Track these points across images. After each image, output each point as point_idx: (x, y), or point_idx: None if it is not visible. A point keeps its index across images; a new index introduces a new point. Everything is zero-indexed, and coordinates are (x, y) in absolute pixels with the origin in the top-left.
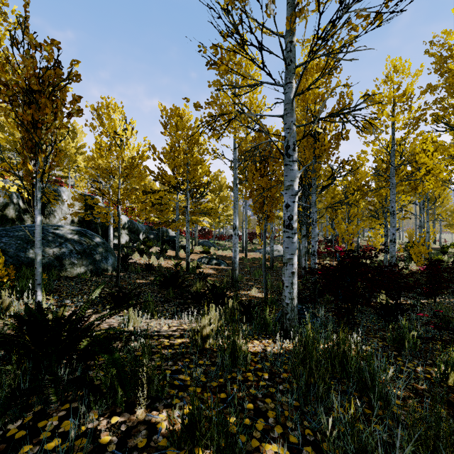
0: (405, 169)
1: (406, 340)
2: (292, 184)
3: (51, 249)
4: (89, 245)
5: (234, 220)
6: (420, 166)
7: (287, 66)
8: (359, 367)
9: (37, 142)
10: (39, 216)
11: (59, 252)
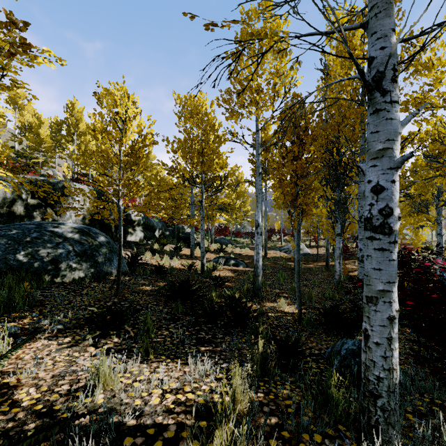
0: None
1: None
2: (390, 147)
3: (46, 250)
4: (90, 245)
5: (256, 217)
6: None
7: None
8: None
9: None
10: None
11: (54, 254)
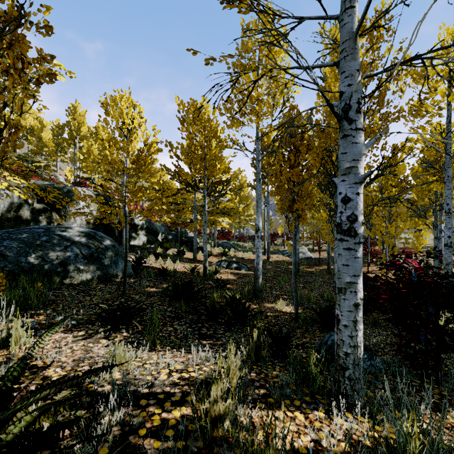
0: None
1: None
2: (355, 166)
3: (55, 253)
4: (97, 248)
5: (257, 221)
6: None
7: None
8: None
9: None
10: None
11: (63, 257)
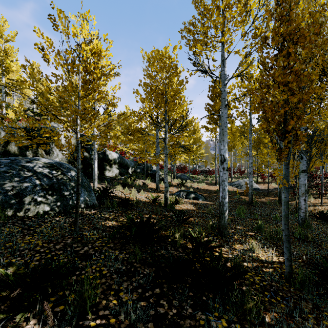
0: None
1: None
2: None
3: (11, 184)
4: (59, 179)
5: (222, 151)
6: None
7: None
8: None
9: None
10: None
11: (19, 188)
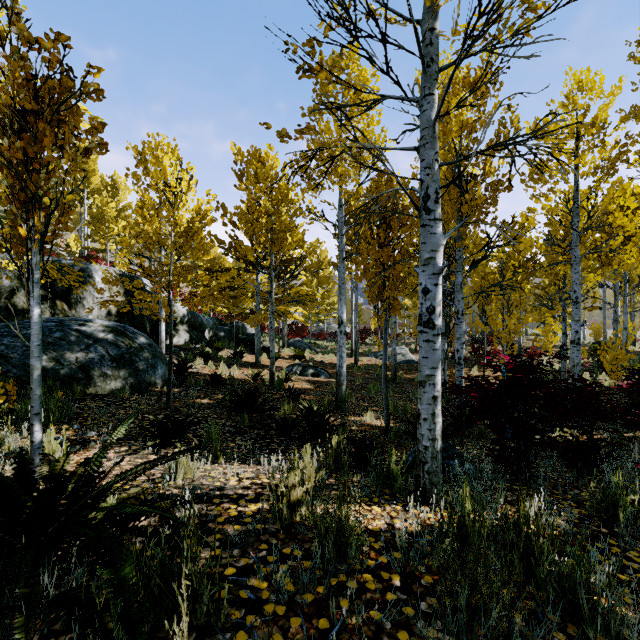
0: (593, 235)
1: (620, 508)
2: (434, 257)
3: (73, 354)
4: (128, 347)
5: (339, 312)
6: (615, 231)
7: (426, 68)
8: (560, 572)
9: (32, 192)
10: (37, 307)
11: (85, 359)
